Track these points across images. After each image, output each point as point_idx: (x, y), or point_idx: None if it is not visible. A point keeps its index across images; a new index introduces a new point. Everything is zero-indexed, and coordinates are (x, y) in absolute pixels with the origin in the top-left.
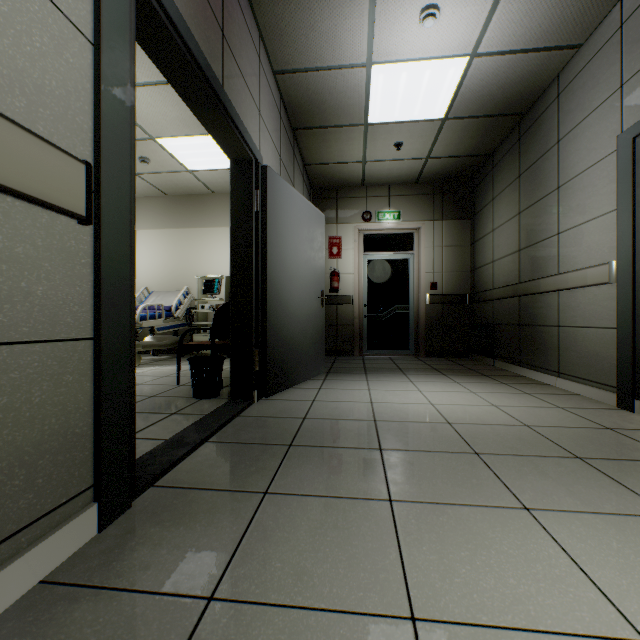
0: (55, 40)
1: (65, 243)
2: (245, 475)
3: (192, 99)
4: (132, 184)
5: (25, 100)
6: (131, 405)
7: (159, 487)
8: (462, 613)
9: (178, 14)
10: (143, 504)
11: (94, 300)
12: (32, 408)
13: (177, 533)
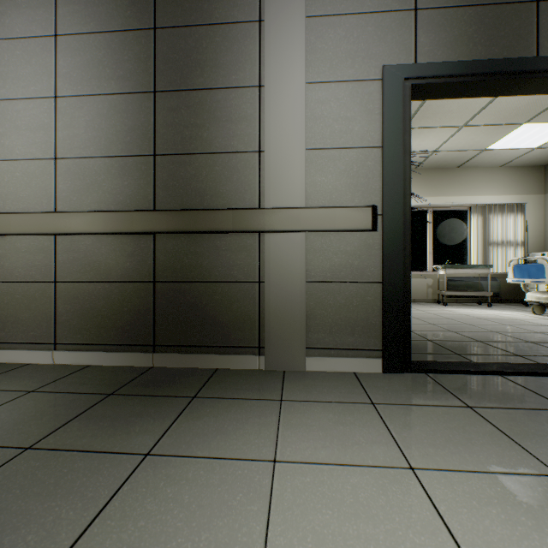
0: (362, 162)
1: (367, 242)
2: (478, 396)
3: (499, 92)
4: (407, 200)
5: (350, 194)
6: (404, 319)
7: (426, 375)
8: (436, 495)
9: (451, 65)
10: (408, 375)
11: (381, 265)
12: (353, 307)
13: (399, 388)
